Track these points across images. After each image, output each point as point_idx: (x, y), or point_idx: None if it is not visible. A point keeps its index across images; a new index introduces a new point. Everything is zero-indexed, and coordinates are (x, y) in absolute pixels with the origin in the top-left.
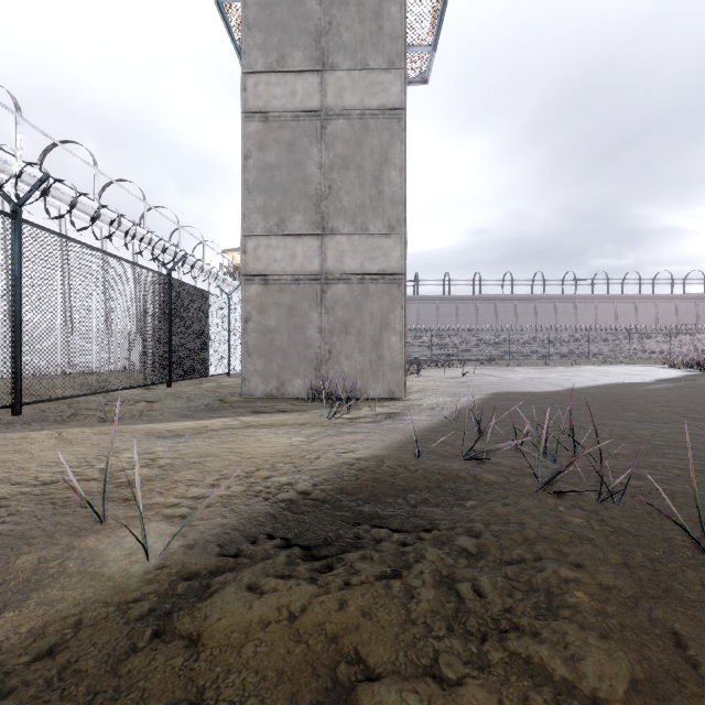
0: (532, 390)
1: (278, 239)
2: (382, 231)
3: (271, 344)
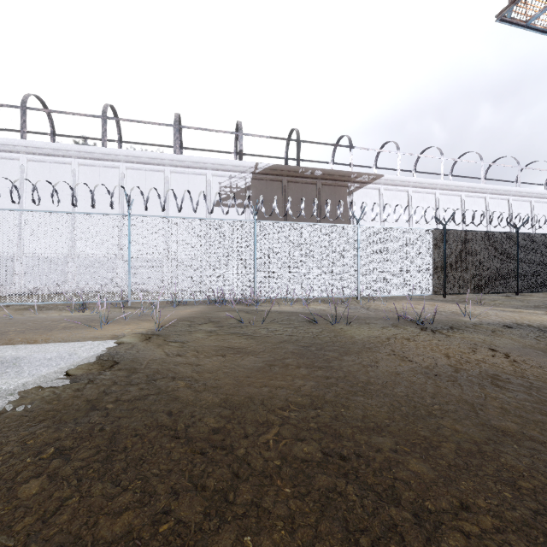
0: None
1: None
2: None
3: None
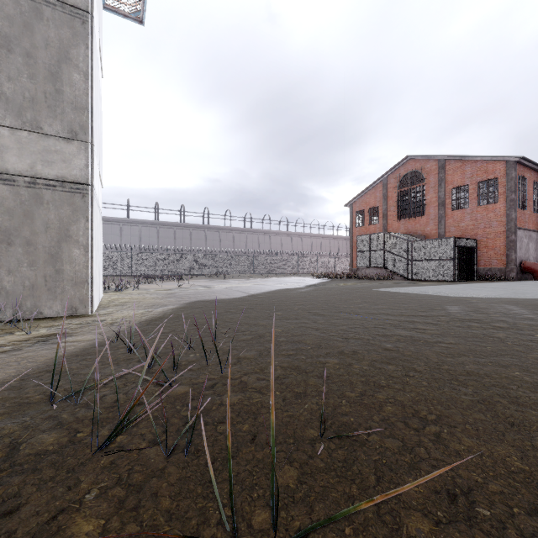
0: (223, 297)
1: None
2: (62, 134)
3: None
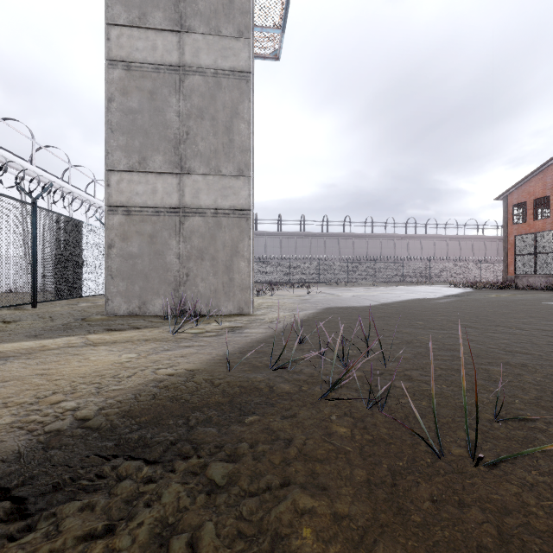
0: (355, 305)
1: (140, 175)
2: (233, 174)
3: (133, 268)
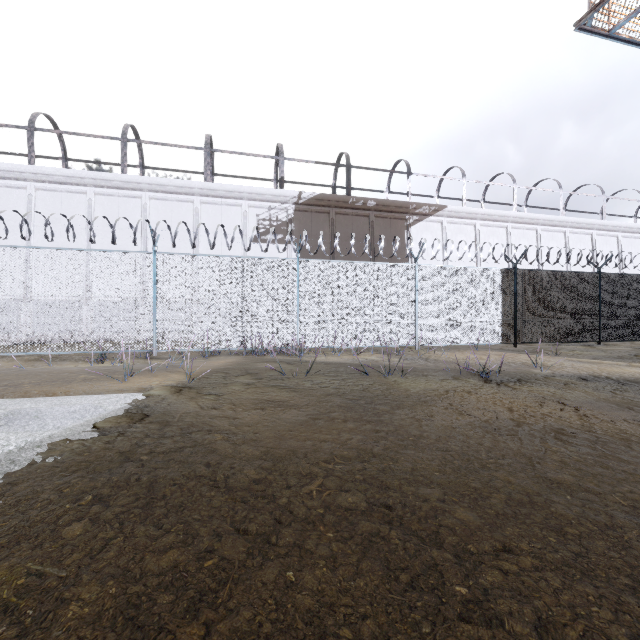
0: None
1: None
2: None
3: None
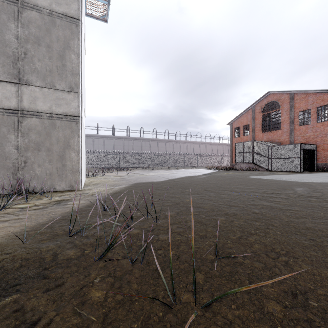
0: (153, 181)
1: None
2: (65, 89)
3: None
